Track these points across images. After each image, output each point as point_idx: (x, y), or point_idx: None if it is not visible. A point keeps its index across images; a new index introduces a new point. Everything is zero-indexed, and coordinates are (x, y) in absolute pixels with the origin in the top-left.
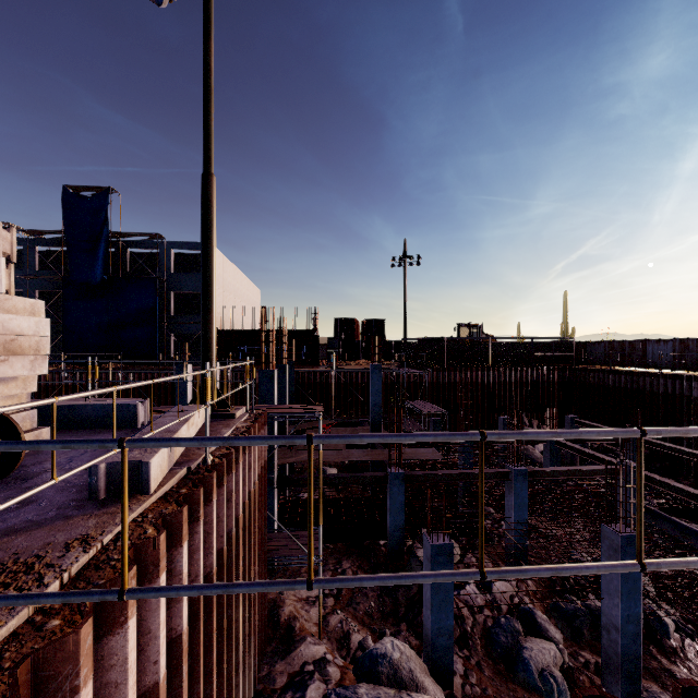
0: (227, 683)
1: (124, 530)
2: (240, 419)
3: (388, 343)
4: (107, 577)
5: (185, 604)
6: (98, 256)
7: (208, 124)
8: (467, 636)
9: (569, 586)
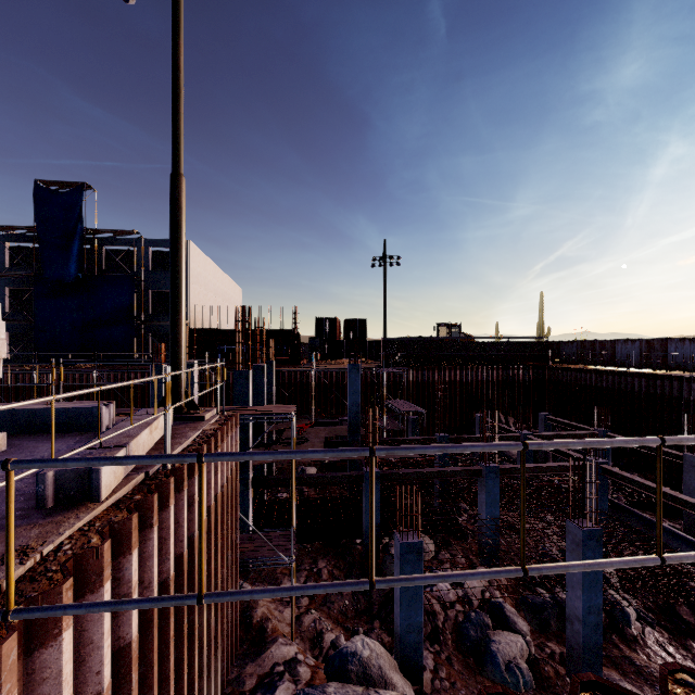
0: (189, 688)
1: (10, 551)
2: (209, 421)
3: (369, 342)
4: (41, 589)
5: (135, 612)
6: (72, 253)
7: (177, 124)
8: (438, 631)
9: (539, 579)
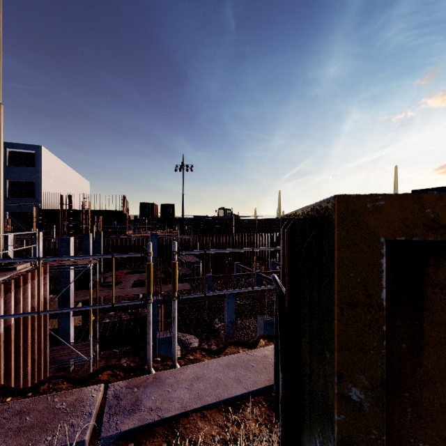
0: None
1: None
2: (19, 270)
3: (176, 219)
4: None
5: None
6: None
7: None
8: None
9: None
